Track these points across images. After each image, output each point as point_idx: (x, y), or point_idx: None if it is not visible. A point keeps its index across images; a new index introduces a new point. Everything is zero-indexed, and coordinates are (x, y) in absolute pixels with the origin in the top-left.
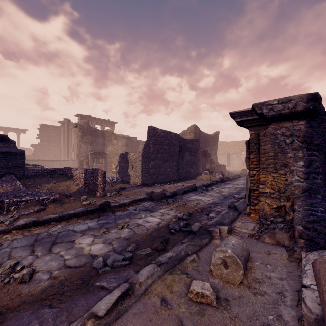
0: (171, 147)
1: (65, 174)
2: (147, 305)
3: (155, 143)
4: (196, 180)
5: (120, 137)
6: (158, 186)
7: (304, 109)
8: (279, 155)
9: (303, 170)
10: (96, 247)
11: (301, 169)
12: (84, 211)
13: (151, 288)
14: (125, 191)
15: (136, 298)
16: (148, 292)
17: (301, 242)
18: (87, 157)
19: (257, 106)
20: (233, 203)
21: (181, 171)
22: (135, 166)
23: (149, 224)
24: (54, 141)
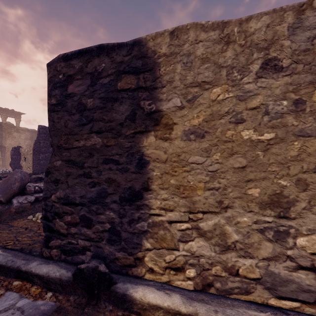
0: None
1: None
2: None
3: (46, 139)
4: None
5: (24, 131)
6: None
7: None
8: None
9: None
10: None
11: None
12: None
13: None
14: None
15: None
16: None
17: None
18: None
19: None
20: None
21: None
22: (27, 158)
23: None
24: None
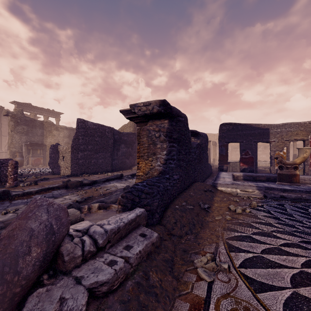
0: (104, 139)
1: None
2: None
3: (85, 135)
4: (131, 170)
5: (62, 129)
6: (86, 176)
7: (158, 111)
8: (151, 146)
9: (165, 157)
10: None
11: (164, 157)
12: None
13: None
14: (45, 181)
15: None
16: None
17: (120, 207)
18: (22, 148)
19: (132, 106)
20: (128, 186)
21: (116, 162)
22: (65, 157)
23: None
24: None
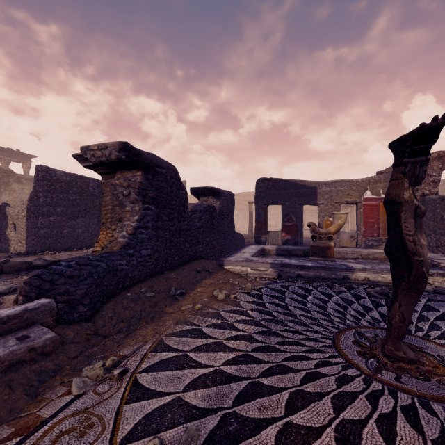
0: (87, 198)
1: None
2: None
3: (50, 191)
4: None
5: (28, 180)
6: (50, 254)
7: (117, 158)
8: (118, 208)
9: (135, 225)
10: None
11: (134, 224)
12: None
13: None
14: None
15: None
16: None
17: (21, 299)
18: None
19: (84, 150)
20: None
21: None
22: (17, 225)
23: None
24: None
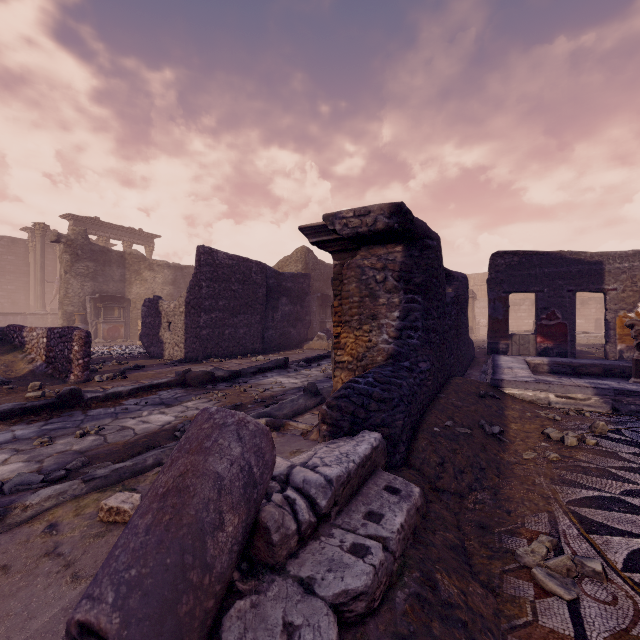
0: (250, 287)
1: (8, 340)
2: (18, 535)
3: (212, 280)
4: (301, 349)
5: (161, 267)
6: (215, 362)
7: (387, 227)
8: (367, 301)
9: (397, 324)
10: (5, 468)
11: (394, 323)
12: (17, 409)
13: (46, 513)
14: (139, 371)
15: (5, 528)
16: (38, 518)
17: (325, 429)
18: (85, 305)
19: (329, 218)
20: (313, 384)
21: (270, 333)
22: (173, 324)
23: (145, 427)
24: (11, 272)
